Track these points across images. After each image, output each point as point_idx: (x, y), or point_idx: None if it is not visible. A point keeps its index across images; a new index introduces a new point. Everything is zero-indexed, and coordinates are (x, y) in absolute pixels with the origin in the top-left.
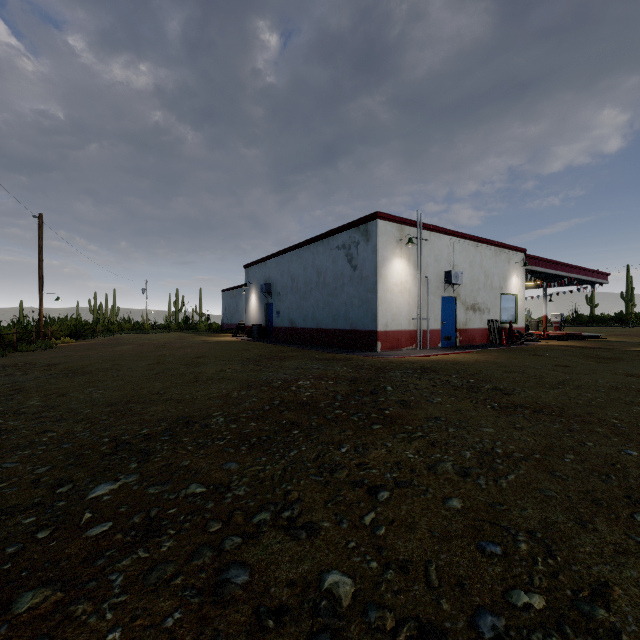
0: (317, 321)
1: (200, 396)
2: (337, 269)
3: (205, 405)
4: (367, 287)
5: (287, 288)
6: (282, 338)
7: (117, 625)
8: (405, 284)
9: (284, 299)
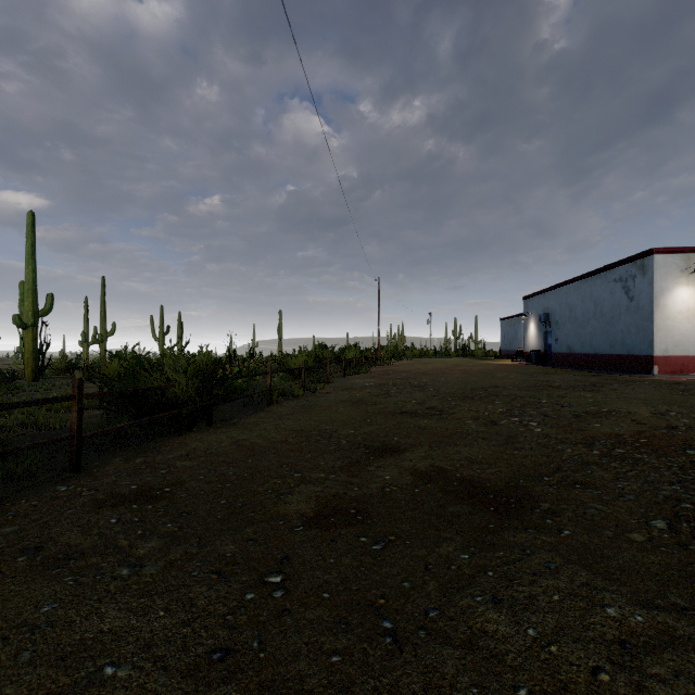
0: (594, 347)
1: (498, 382)
2: (614, 300)
3: (502, 384)
4: (643, 316)
5: (565, 317)
6: (560, 363)
7: (496, 399)
8: (694, 311)
9: (562, 327)
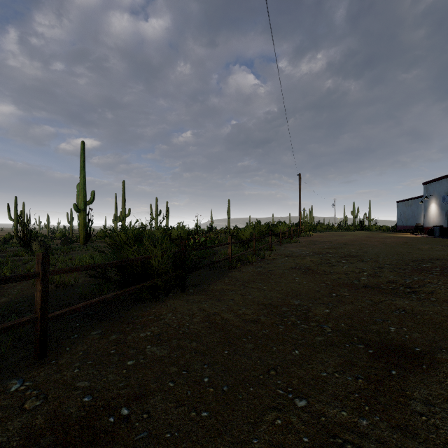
0: None
1: (432, 254)
2: None
3: (440, 256)
4: None
5: None
6: None
7: None
8: None
9: None
